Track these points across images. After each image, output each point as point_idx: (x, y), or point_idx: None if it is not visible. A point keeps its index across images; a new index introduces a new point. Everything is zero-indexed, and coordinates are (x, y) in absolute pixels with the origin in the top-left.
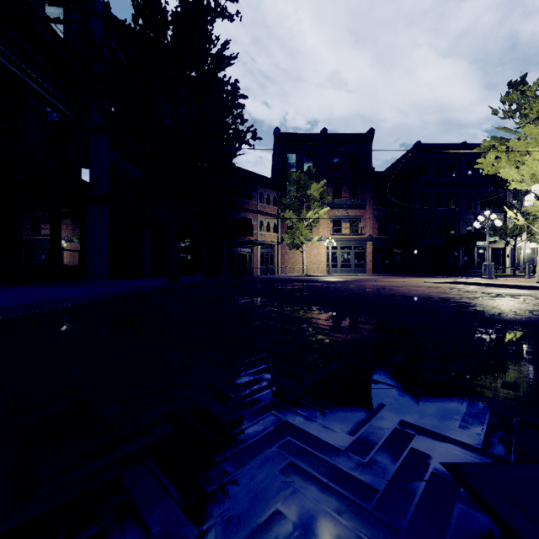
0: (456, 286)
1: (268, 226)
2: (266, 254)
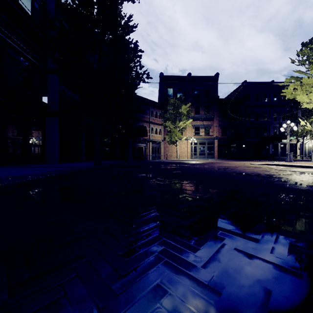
0: (271, 167)
1: (156, 130)
2: (155, 147)
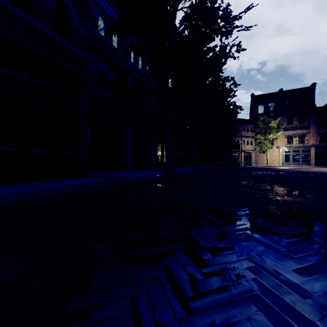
0: None
1: (247, 142)
2: (246, 156)
